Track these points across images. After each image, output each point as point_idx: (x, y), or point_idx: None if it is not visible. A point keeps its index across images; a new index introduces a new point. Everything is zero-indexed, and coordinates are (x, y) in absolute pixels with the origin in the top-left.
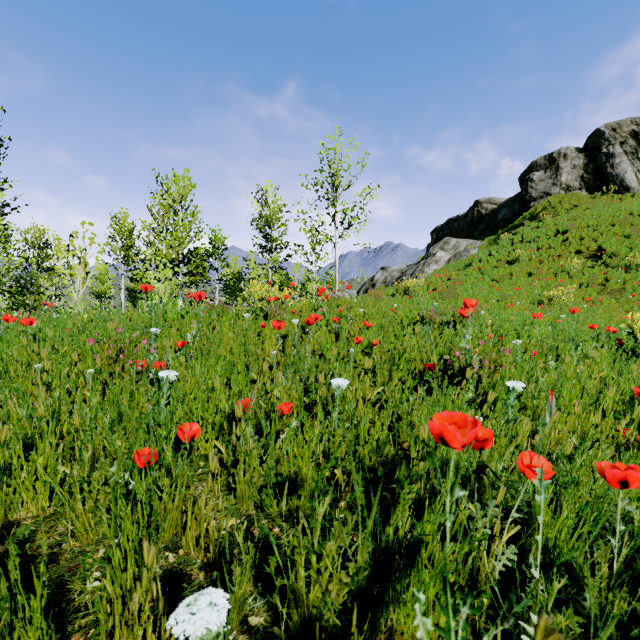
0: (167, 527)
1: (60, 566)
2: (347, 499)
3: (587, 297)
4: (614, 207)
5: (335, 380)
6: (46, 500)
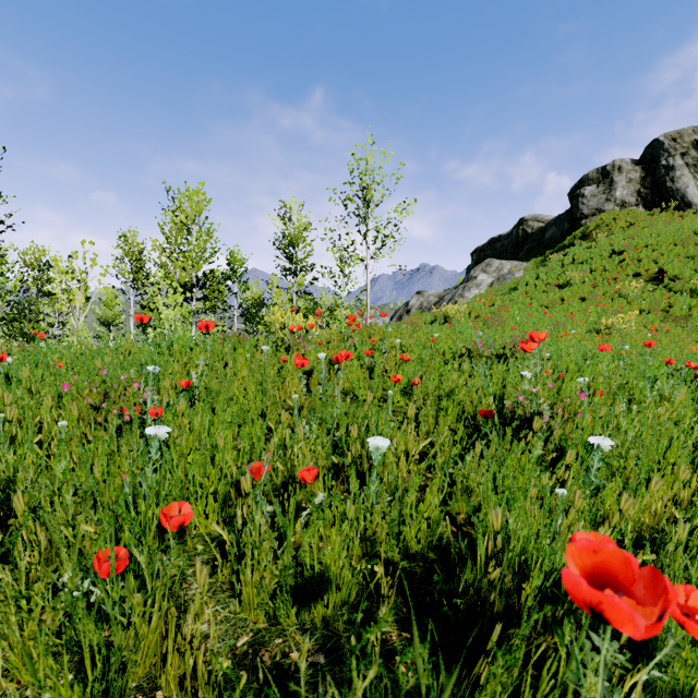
0: (141, 658)
1: None
2: (390, 604)
3: (650, 325)
4: (675, 225)
5: (373, 439)
6: None
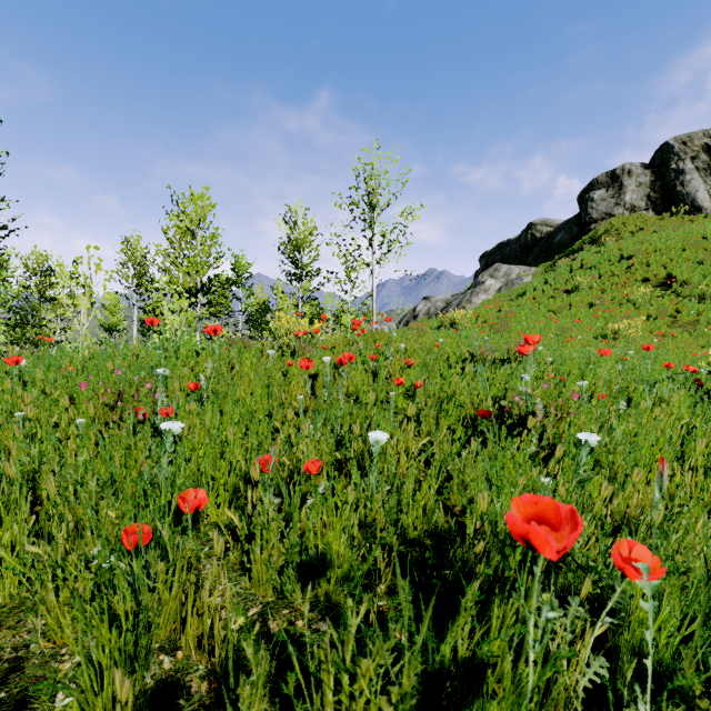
0: (163, 622)
1: (24, 676)
2: (388, 581)
3: (656, 330)
4: (685, 229)
5: (373, 433)
6: (15, 586)
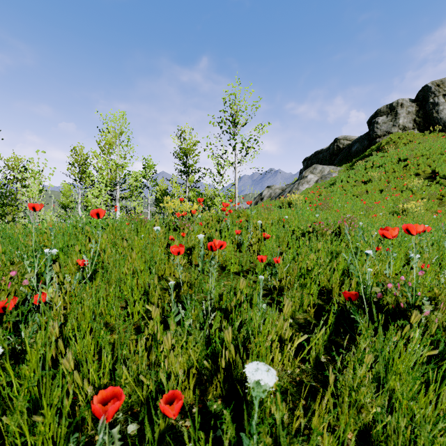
0: None
1: None
2: None
3: (432, 209)
4: (441, 141)
5: (253, 374)
6: None
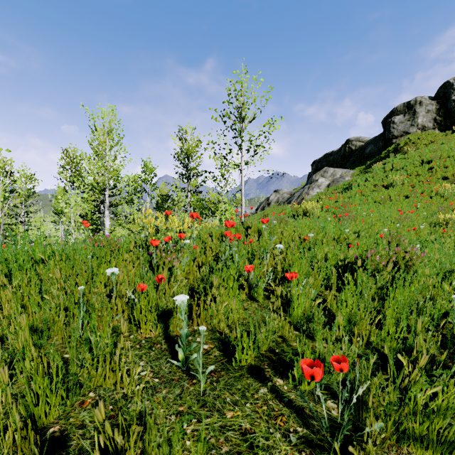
0: None
1: None
2: None
3: None
4: None
5: None
6: None
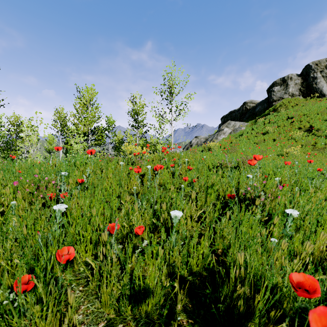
0: None
1: None
2: (182, 303)
3: (306, 152)
4: (317, 105)
5: (173, 211)
6: None
